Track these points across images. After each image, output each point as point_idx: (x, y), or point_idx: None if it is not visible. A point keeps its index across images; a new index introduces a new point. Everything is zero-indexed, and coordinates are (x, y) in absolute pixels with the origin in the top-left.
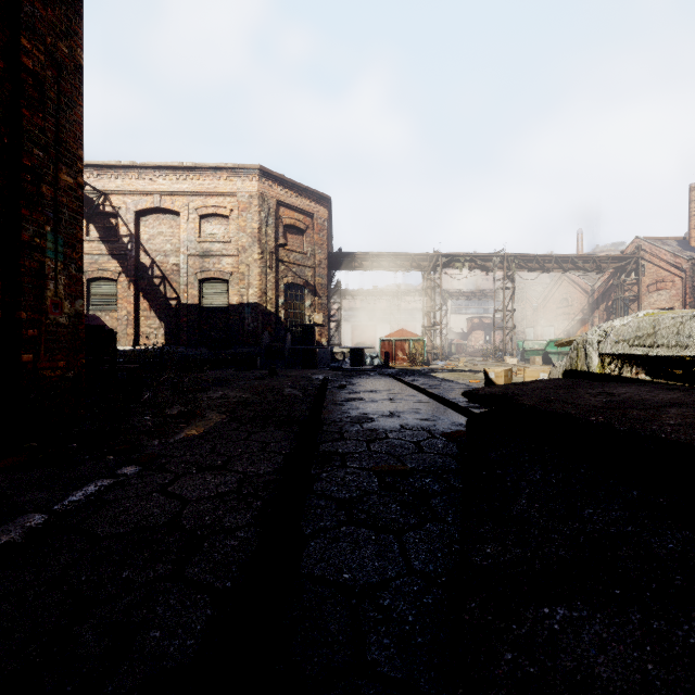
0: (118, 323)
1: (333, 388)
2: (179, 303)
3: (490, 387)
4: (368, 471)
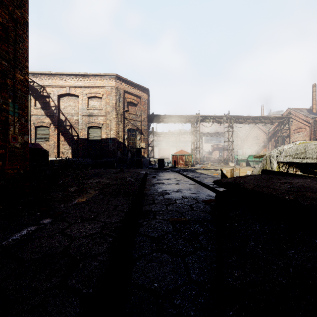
0: (50, 147)
1: (150, 177)
2: (78, 138)
3: (227, 178)
4: (167, 221)
